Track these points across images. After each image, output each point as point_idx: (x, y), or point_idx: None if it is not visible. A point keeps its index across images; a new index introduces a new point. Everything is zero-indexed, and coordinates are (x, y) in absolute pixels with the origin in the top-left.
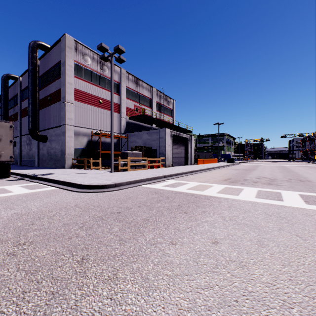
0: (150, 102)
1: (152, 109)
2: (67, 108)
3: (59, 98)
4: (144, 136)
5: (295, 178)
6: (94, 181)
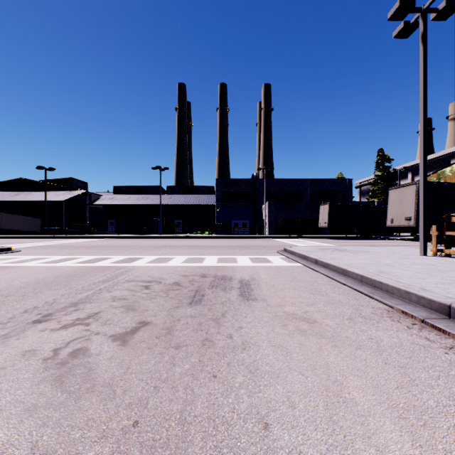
0: None
1: None
2: None
3: None
4: None
5: None
6: None
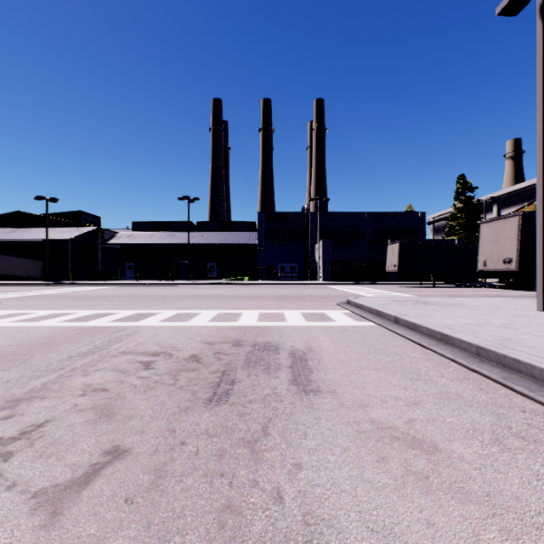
0: None
1: None
2: None
3: None
4: None
5: None
6: None
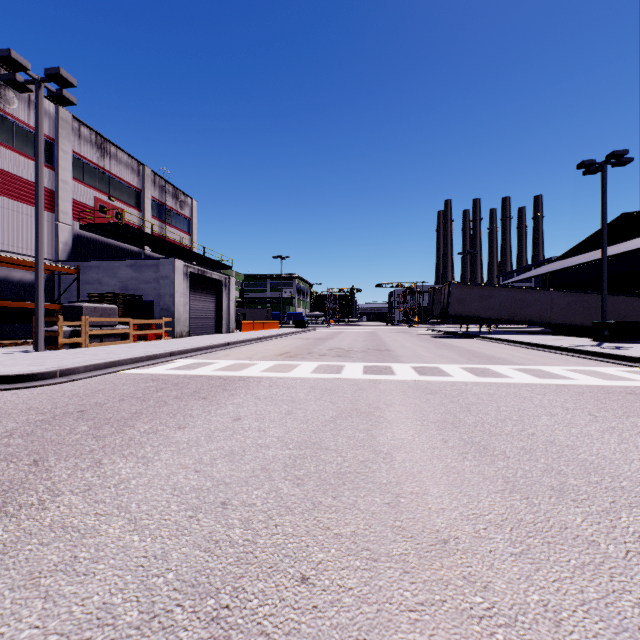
0: (137, 197)
1: (142, 212)
2: None
3: None
4: (123, 270)
5: (375, 347)
6: None
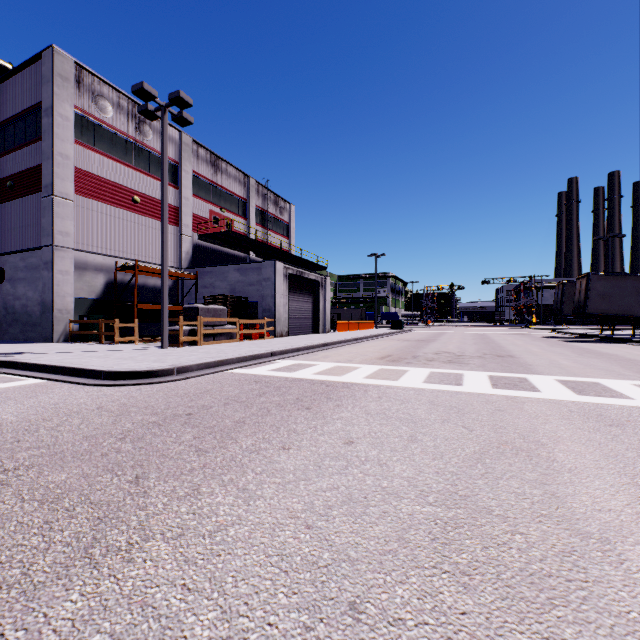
0: (243, 206)
1: (248, 221)
2: (57, 209)
3: (35, 186)
4: (231, 274)
5: (492, 352)
6: (129, 365)
